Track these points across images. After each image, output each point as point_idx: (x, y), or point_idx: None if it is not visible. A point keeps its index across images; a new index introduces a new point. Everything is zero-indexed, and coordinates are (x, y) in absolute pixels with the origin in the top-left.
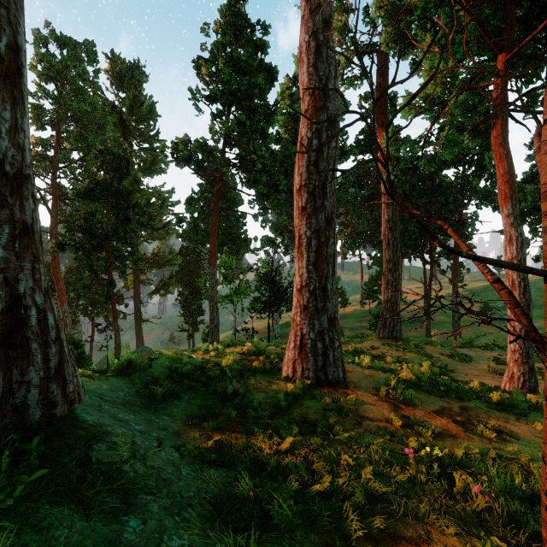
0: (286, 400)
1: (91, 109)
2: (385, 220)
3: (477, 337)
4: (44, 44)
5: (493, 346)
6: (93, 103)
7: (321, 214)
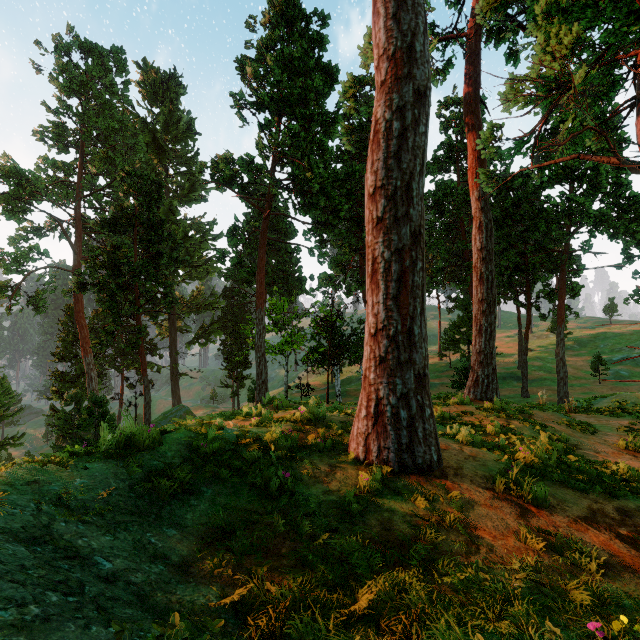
0: (358, 498)
1: (119, 127)
2: (476, 248)
3: (595, 399)
4: (67, 53)
5: (620, 411)
6: (122, 120)
7: (405, 226)
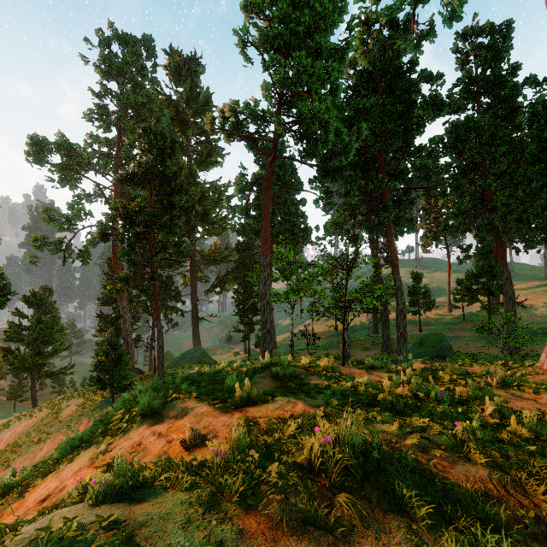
0: None
1: (147, 102)
2: None
3: None
4: (108, 45)
5: None
6: (149, 96)
7: None
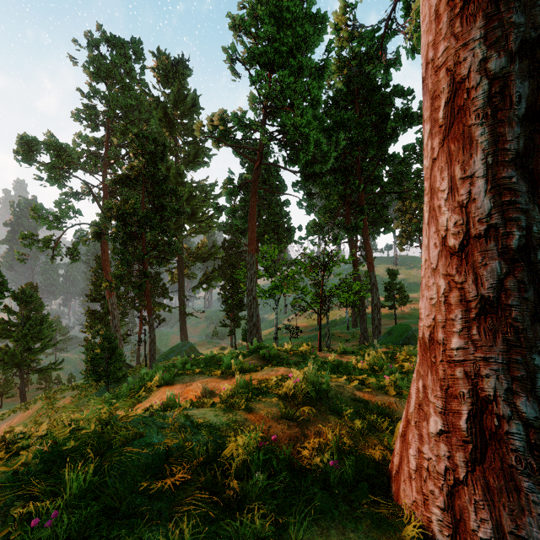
0: None
1: (136, 104)
2: None
3: None
4: (96, 47)
5: None
6: (138, 98)
7: None
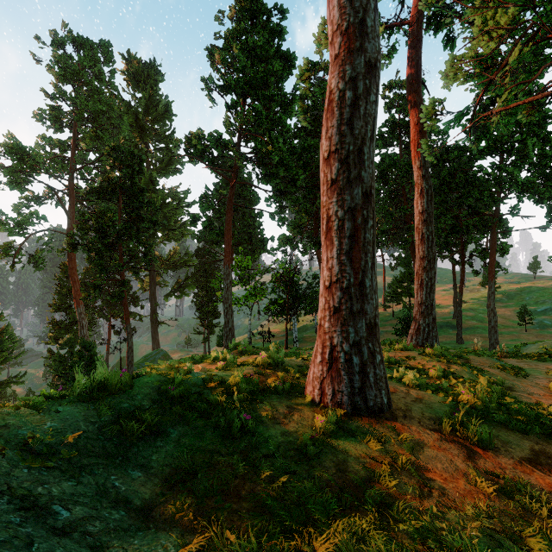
0: (314, 440)
1: (106, 109)
2: (418, 211)
3: (524, 345)
4: (62, 46)
5: (547, 357)
6: (109, 103)
7: (357, 187)
